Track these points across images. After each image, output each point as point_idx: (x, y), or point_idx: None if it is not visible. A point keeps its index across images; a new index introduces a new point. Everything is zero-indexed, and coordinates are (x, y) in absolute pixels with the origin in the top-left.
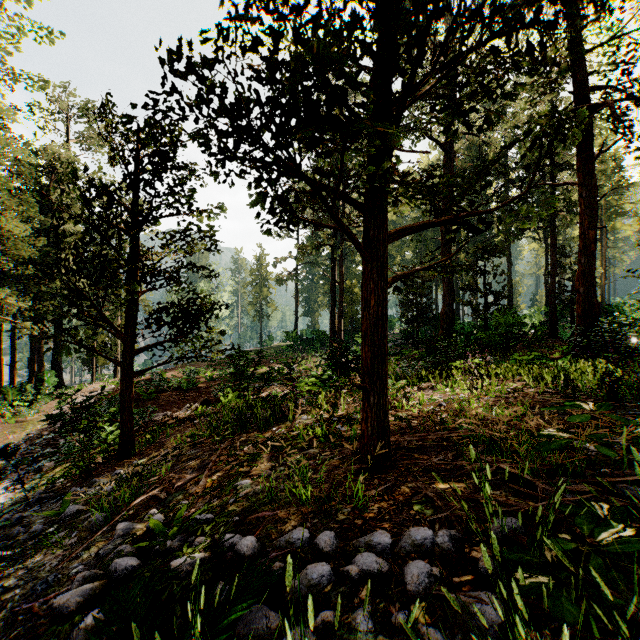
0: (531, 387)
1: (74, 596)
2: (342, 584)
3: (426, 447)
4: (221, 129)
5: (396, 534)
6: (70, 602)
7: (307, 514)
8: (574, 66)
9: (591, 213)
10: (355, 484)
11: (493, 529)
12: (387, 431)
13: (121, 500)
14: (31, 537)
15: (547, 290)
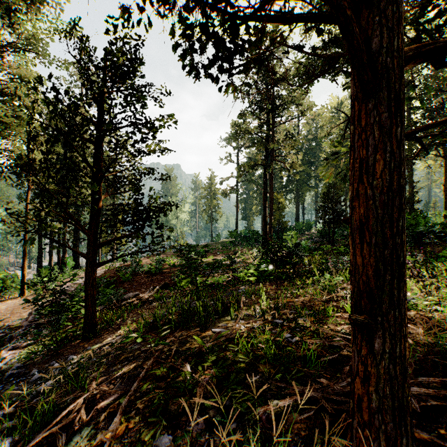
0: None
1: None
2: None
3: (444, 406)
4: None
5: None
6: None
7: None
8: None
9: None
10: None
11: None
12: (408, 404)
13: (42, 414)
14: None
15: (446, 197)
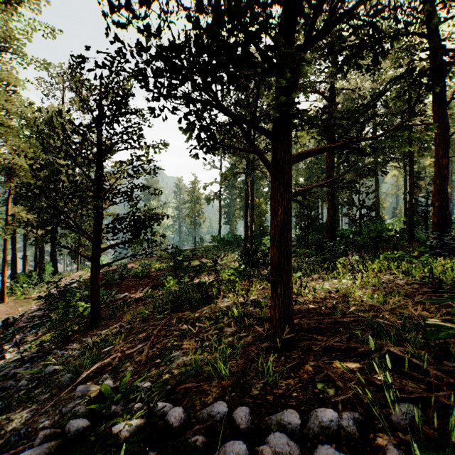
0: (401, 279)
1: (33, 454)
2: None
3: (322, 328)
4: (156, 69)
5: (303, 413)
6: None
7: (226, 387)
8: (430, 34)
9: (444, 145)
10: (266, 360)
11: (395, 416)
12: (291, 316)
13: (85, 363)
14: (18, 390)
15: (406, 205)
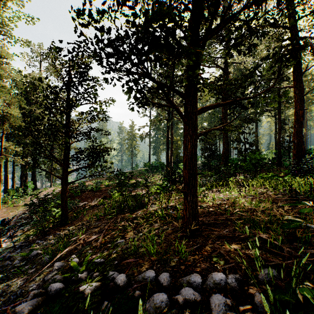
0: (271, 191)
1: (27, 305)
2: (174, 307)
3: (217, 223)
4: (107, 52)
5: (204, 275)
6: (25, 309)
7: (154, 261)
8: (291, 26)
9: (300, 101)
10: (180, 244)
11: (261, 276)
12: (197, 215)
13: (59, 248)
14: (13, 267)
15: (276, 141)
